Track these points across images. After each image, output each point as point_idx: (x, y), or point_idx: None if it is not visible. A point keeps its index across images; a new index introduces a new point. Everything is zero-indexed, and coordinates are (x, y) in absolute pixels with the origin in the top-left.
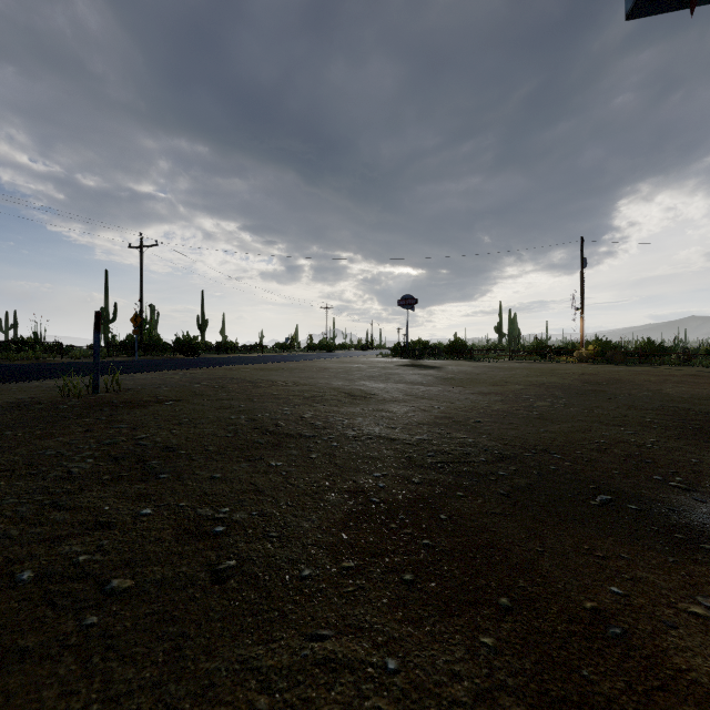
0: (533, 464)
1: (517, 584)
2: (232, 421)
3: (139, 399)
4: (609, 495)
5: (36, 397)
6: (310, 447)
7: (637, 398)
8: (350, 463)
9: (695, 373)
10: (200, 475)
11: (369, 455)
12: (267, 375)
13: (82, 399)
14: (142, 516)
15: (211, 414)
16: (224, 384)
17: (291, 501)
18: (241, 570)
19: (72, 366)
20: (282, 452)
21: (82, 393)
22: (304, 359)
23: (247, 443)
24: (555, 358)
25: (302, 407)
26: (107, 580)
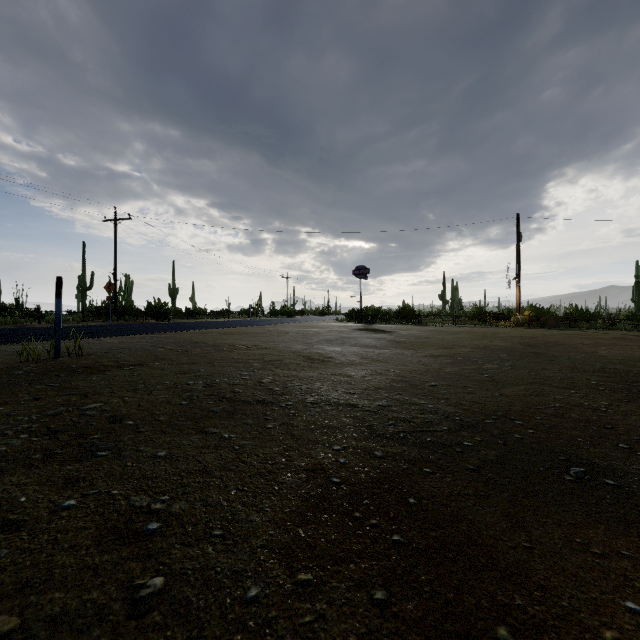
0: (496, 432)
1: (513, 602)
2: (189, 386)
3: (99, 364)
4: (582, 468)
5: None
6: (266, 415)
7: (576, 360)
8: (308, 433)
9: (621, 336)
10: (143, 452)
11: (328, 424)
12: (231, 339)
13: (40, 364)
14: (62, 510)
15: (169, 379)
16: (188, 348)
17: (241, 485)
18: (169, 594)
19: (45, 331)
20: (237, 421)
21: (41, 358)
22: (266, 324)
23: (202, 411)
24: (494, 323)
25: (261, 372)
26: None
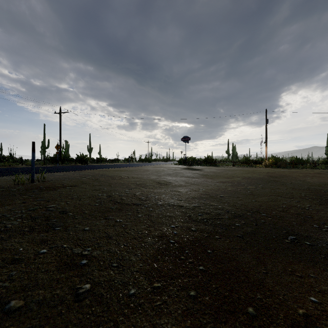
0: (252, 219)
1: (256, 296)
2: (99, 196)
3: (53, 186)
4: (294, 236)
5: (1, 185)
6: (138, 211)
7: (295, 184)
8: (158, 219)
9: (319, 172)
10: (78, 227)
11: (169, 215)
12: (119, 173)
13: (24, 186)
14: (40, 254)
15: (89, 193)
16: (98, 178)
17: (126, 243)
18: (93, 291)
19: (25, 169)
20: (123, 213)
21: (25, 182)
22: (137, 166)
23: (106, 208)
24: (254, 165)
25: (135, 189)
26: (7, 301)
